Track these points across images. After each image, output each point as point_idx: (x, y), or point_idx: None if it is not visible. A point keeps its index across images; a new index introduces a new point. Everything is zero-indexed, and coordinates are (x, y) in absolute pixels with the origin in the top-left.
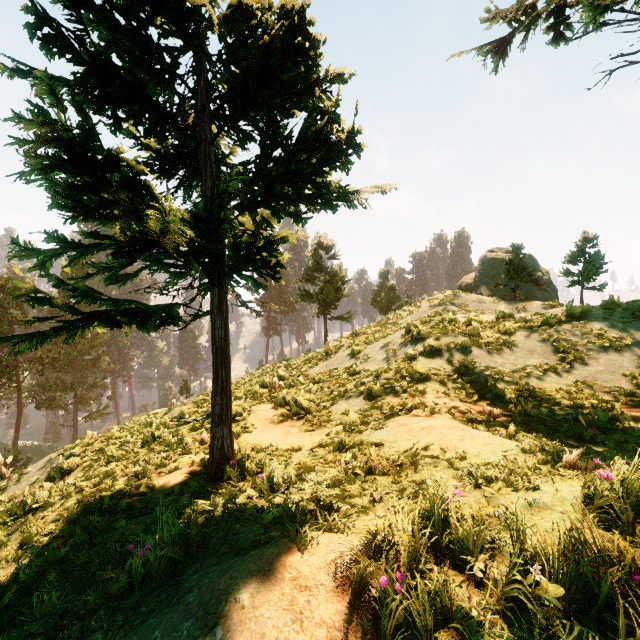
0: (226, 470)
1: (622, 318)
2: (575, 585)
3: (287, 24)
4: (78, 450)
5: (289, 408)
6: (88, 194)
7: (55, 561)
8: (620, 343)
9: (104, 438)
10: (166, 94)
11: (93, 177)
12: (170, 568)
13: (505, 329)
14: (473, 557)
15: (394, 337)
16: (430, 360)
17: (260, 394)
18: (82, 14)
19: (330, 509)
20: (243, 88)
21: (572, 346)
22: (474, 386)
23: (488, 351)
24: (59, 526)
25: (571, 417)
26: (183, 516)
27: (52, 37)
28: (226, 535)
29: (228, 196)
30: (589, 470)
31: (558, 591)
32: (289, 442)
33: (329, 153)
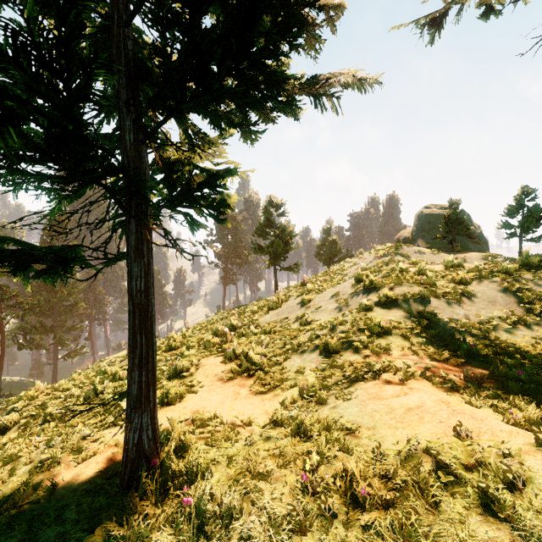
0: (142, 480)
1: None
2: None
3: None
4: (20, 405)
5: (239, 362)
6: None
7: None
8: None
9: (51, 390)
10: None
11: None
12: None
13: (460, 279)
14: None
15: (343, 286)
16: (387, 311)
17: (212, 342)
18: None
19: None
20: None
21: (537, 296)
22: (439, 340)
23: (447, 302)
24: None
25: None
26: None
27: None
28: None
29: None
30: None
31: None
32: (237, 409)
33: (290, 12)
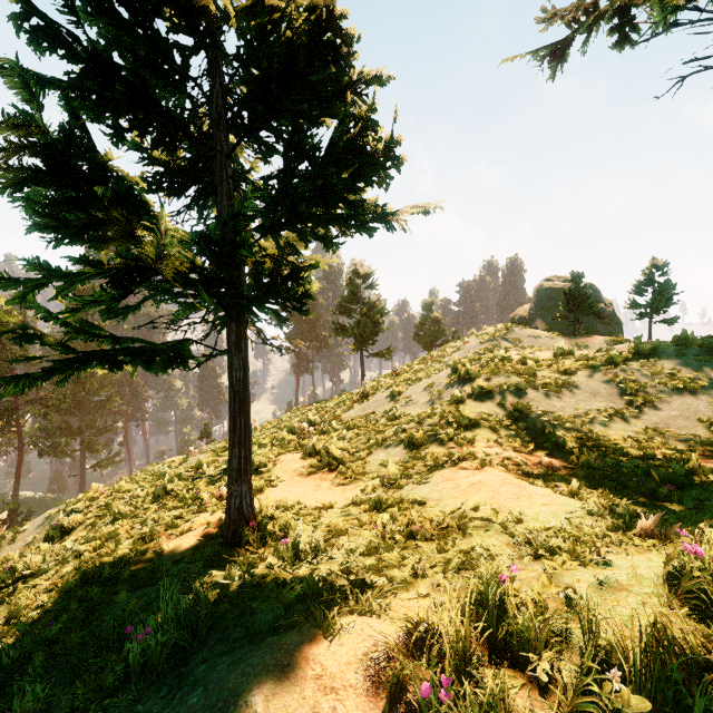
0: (245, 533)
1: (697, 356)
2: (662, 693)
3: (314, 16)
4: (81, 505)
5: (320, 458)
6: (77, 213)
7: (44, 641)
8: (695, 384)
9: (111, 491)
10: (176, 99)
11: (79, 192)
12: (174, 655)
13: (564, 368)
14: (535, 653)
15: (439, 377)
16: (480, 403)
17: (288, 441)
18: (78, 6)
19: (363, 584)
20: (264, 92)
21: (641, 388)
22: (530, 433)
23: (545, 393)
24: (52, 598)
25: (641, 470)
26: (193, 590)
27: (41, 32)
28: (241, 615)
29: (243, 216)
30: (668, 538)
31: (643, 705)
32: (319, 498)
33: (363, 167)
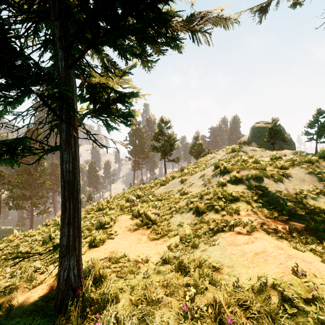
0: (68, 306)
1: None
2: None
3: None
4: (2, 245)
5: (141, 219)
6: None
7: None
8: None
9: (23, 236)
10: None
11: None
12: None
13: (281, 166)
14: None
15: (207, 171)
16: (235, 186)
17: (125, 206)
18: None
19: None
20: None
21: None
22: (270, 205)
23: (274, 180)
24: None
25: None
26: None
27: None
28: None
29: None
30: None
31: None
32: (139, 251)
33: None
